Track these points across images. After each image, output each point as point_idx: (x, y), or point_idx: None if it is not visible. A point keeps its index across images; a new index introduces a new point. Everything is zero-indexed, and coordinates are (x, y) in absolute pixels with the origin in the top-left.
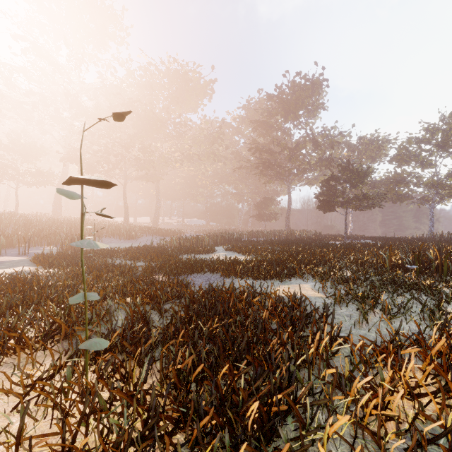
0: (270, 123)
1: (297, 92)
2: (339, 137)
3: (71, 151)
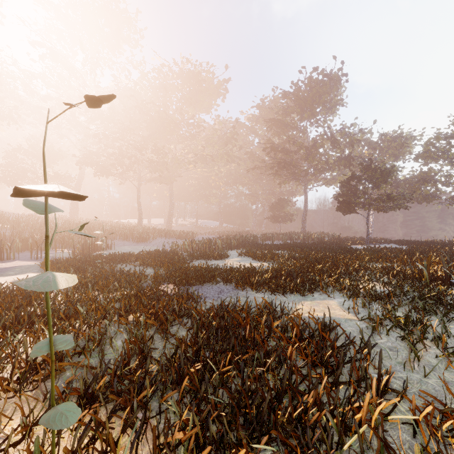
0: (285, 121)
1: (314, 89)
2: (359, 134)
3: (87, 154)
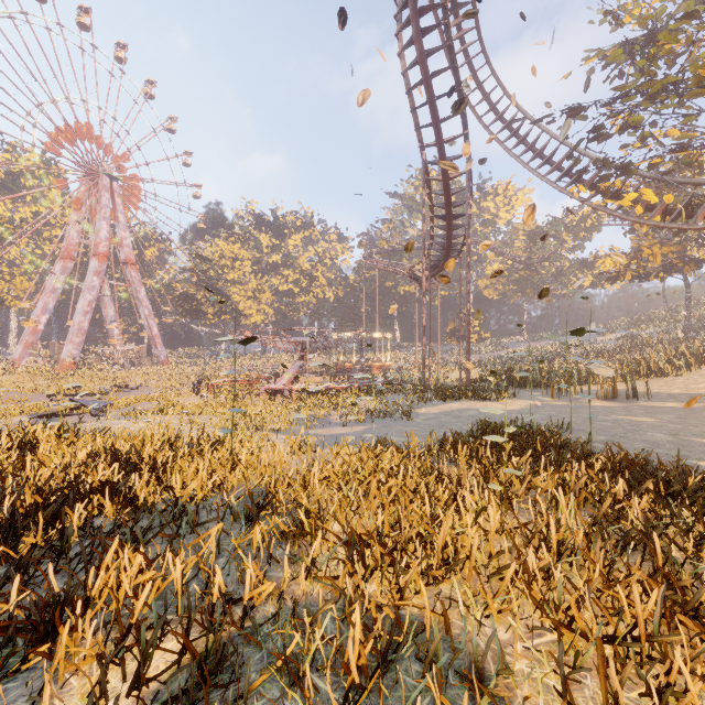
0: None
1: None
2: None
3: None
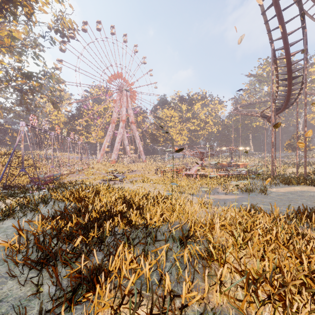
0: None
1: None
2: None
3: None
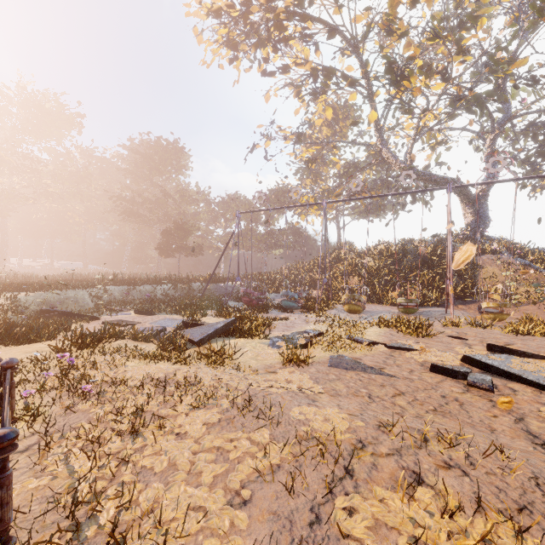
0: (137, 174)
1: (160, 153)
2: (202, 195)
3: None
